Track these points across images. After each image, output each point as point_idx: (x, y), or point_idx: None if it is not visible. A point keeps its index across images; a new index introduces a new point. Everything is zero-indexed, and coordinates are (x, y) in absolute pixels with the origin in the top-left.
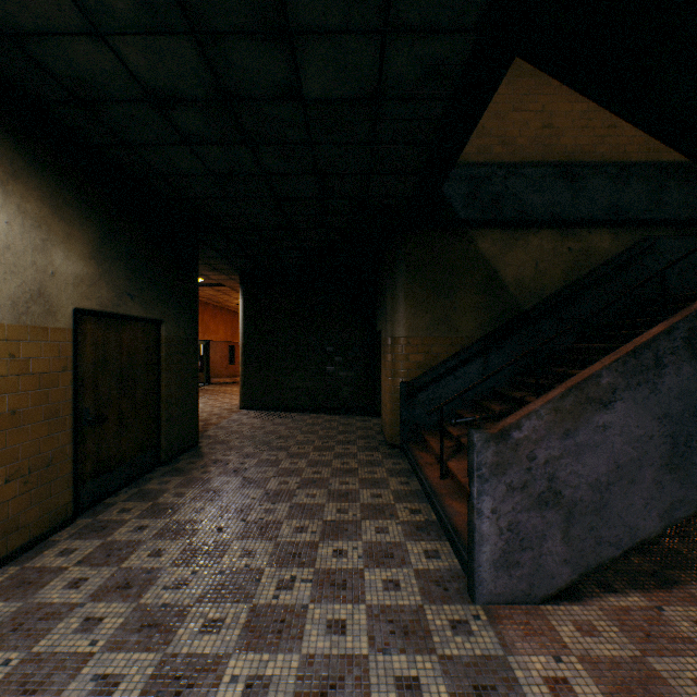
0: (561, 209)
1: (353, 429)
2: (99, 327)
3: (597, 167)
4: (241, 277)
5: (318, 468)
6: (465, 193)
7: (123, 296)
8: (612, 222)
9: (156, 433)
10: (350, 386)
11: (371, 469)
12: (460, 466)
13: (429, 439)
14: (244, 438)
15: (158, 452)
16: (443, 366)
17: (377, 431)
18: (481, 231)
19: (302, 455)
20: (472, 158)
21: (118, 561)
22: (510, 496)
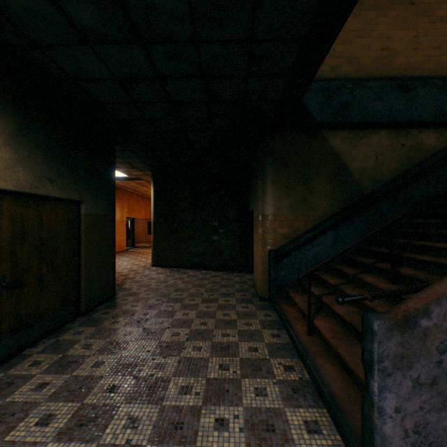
0: (396, 113)
1: (232, 283)
2: (17, 205)
3: (425, 79)
4: (152, 172)
5: (204, 319)
6: (320, 101)
7: (42, 180)
8: (437, 123)
9: (76, 291)
10: (229, 250)
11: (247, 321)
12: (325, 325)
13: (293, 296)
14: (150, 290)
15: (78, 305)
16: (303, 237)
17: (250, 285)
18: (333, 131)
19: (192, 307)
20: (325, 75)
21: (4, 431)
22: (416, 393)
